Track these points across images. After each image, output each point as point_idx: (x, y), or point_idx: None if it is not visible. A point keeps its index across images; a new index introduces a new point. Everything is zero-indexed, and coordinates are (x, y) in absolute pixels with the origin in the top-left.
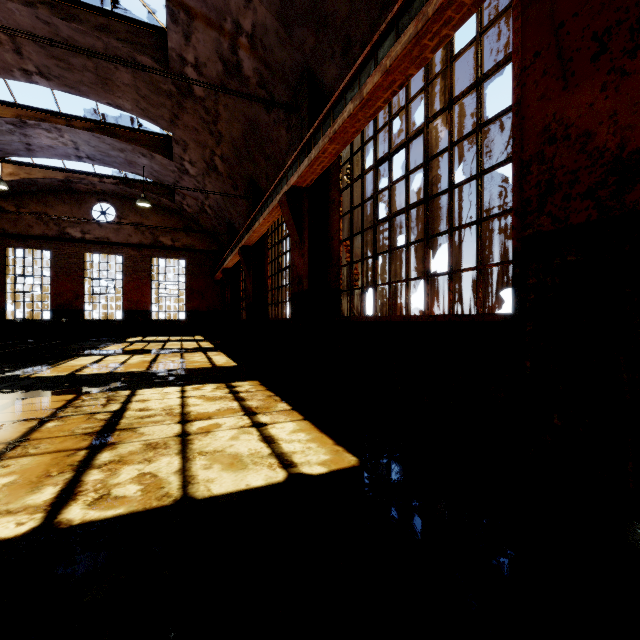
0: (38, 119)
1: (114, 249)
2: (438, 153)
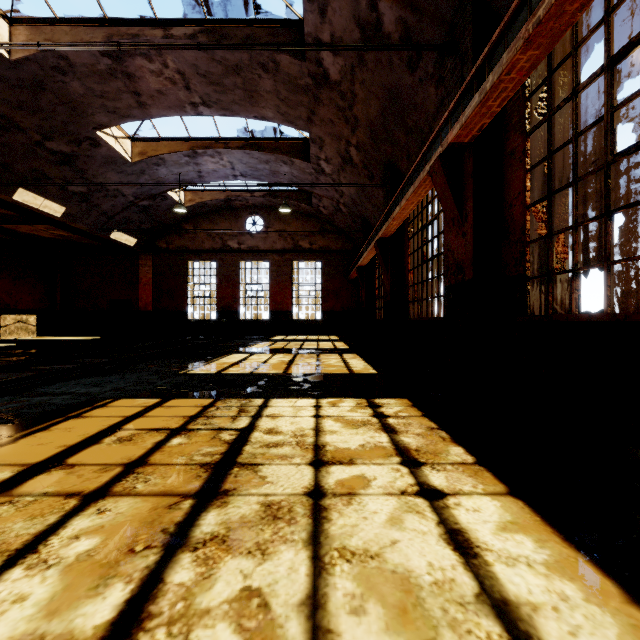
0: (205, 147)
1: (262, 256)
2: None
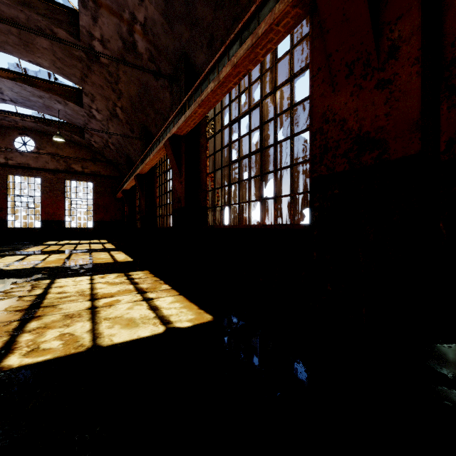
0: None
1: (33, 173)
2: (268, 120)
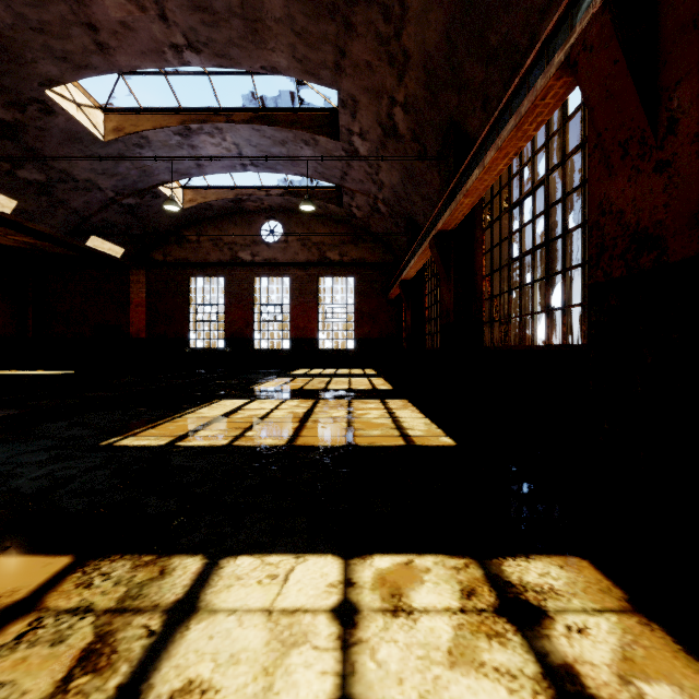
0: (200, 121)
1: (281, 270)
2: None
